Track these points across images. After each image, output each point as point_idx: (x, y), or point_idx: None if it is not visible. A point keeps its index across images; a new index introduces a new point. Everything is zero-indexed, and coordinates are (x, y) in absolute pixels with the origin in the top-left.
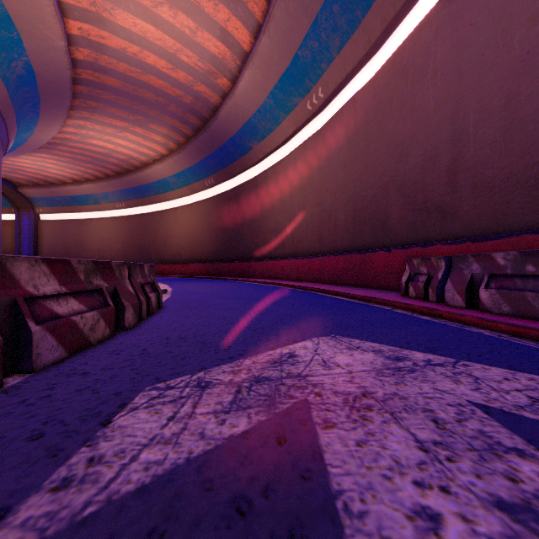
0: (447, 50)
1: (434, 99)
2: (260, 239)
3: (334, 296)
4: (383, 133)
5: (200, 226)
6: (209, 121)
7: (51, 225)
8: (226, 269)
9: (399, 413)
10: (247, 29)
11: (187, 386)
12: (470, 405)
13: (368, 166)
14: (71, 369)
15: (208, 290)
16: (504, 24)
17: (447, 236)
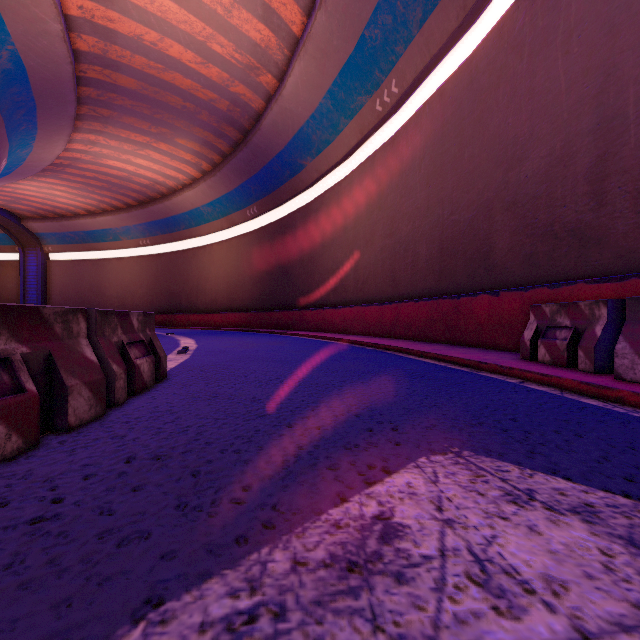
0: None
1: (567, 74)
2: (315, 282)
3: (420, 359)
4: (484, 132)
5: (241, 267)
6: (250, 133)
7: (63, 266)
8: (272, 320)
9: None
10: (297, 3)
11: None
12: None
13: (461, 179)
14: None
15: (244, 349)
16: None
17: (589, 271)
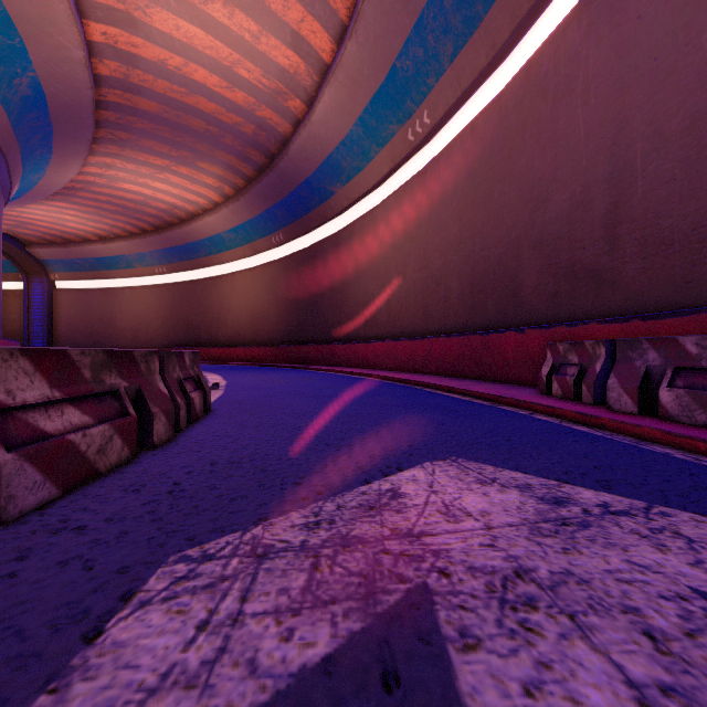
0: (604, 54)
1: (586, 123)
2: (345, 314)
3: (447, 394)
4: (513, 171)
5: (266, 298)
6: (277, 158)
7: (70, 296)
8: (299, 355)
9: (584, 615)
10: (327, 32)
11: (234, 555)
12: (698, 598)
13: (492, 215)
14: (60, 519)
15: (275, 385)
16: (687, 15)
17: (604, 311)
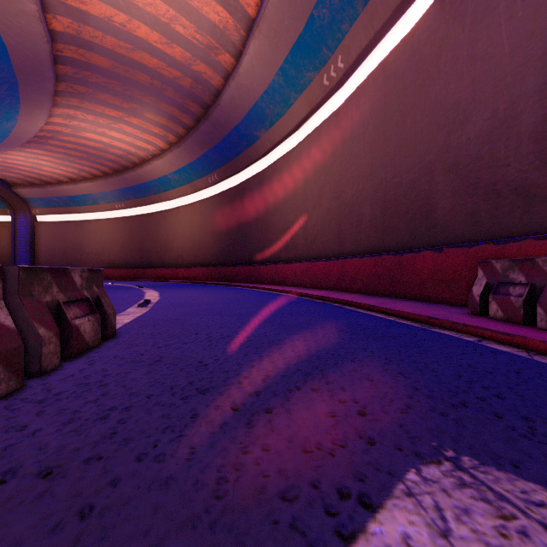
0: None
1: (511, 38)
2: (268, 240)
3: (368, 312)
4: (426, 99)
5: (203, 227)
6: (211, 108)
7: (48, 227)
8: (230, 274)
9: None
10: None
11: None
12: None
13: (403, 144)
14: None
15: (202, 301)
16: None
17: (534, 228)
